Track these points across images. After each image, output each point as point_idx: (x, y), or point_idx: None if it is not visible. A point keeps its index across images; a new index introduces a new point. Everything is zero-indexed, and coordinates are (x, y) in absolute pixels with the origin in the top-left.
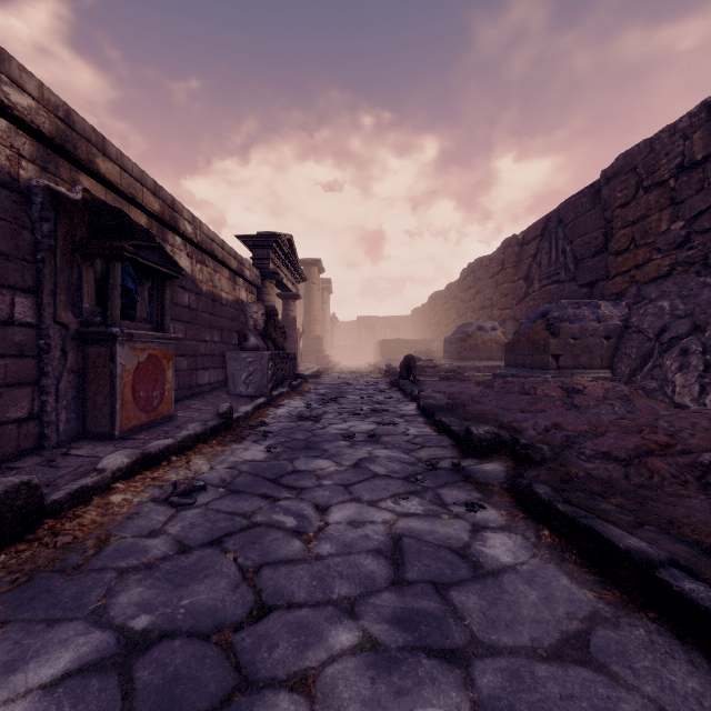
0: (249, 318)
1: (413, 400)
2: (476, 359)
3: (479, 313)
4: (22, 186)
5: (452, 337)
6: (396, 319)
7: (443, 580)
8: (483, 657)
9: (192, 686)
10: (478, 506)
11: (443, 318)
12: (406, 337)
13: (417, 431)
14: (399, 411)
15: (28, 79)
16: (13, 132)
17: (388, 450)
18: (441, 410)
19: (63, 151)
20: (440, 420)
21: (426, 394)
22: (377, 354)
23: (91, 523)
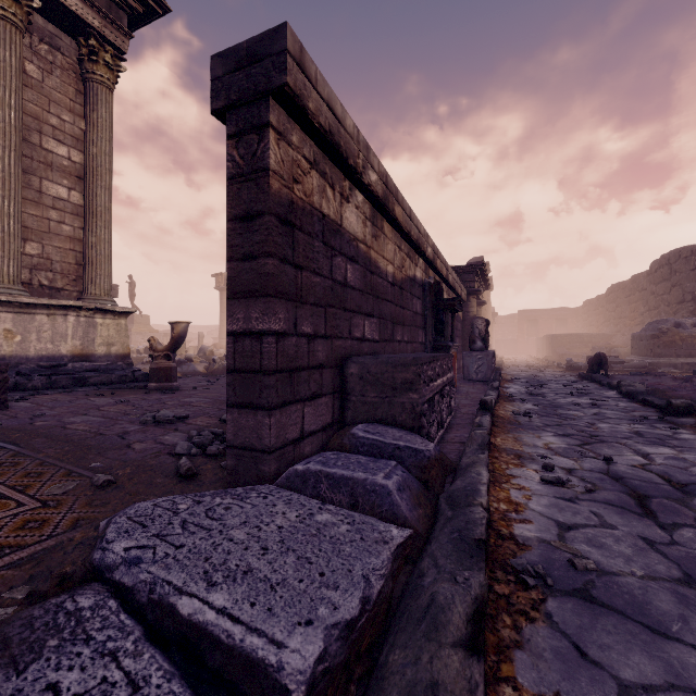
0: (475, 328)
1: (611, 389)
2: (671, 356)
3: (676, 307)
4: (423, 284)
5: (642, 333)
6: (562, 311)
7: (661, 439)
8: (678, 447)
9: (590, 440)
10: (676, 428)
11: (627, 311)
12: (575, 329)
13: (625, 405)
14: (603, 395)
15: (430, 240)
16: (422, 263)
17: (610, 411)
18: (642, 394)
19: (431, 263)
20: (644, 398)
21: (626, 384)
22: (543, 349)
23: (504, 417)
